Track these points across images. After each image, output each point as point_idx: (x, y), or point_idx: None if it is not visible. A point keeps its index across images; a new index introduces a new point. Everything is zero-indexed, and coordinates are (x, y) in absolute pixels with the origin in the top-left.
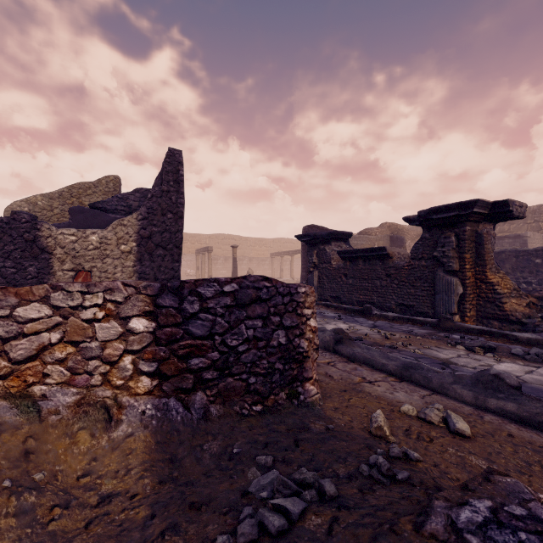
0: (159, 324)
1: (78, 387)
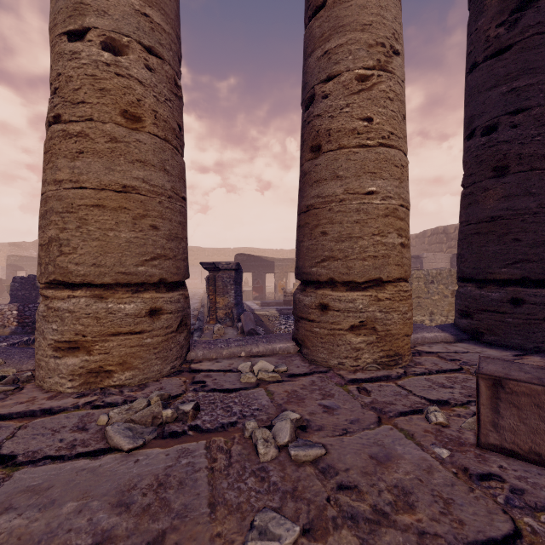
0: (19, 312)
1: (3, 322)
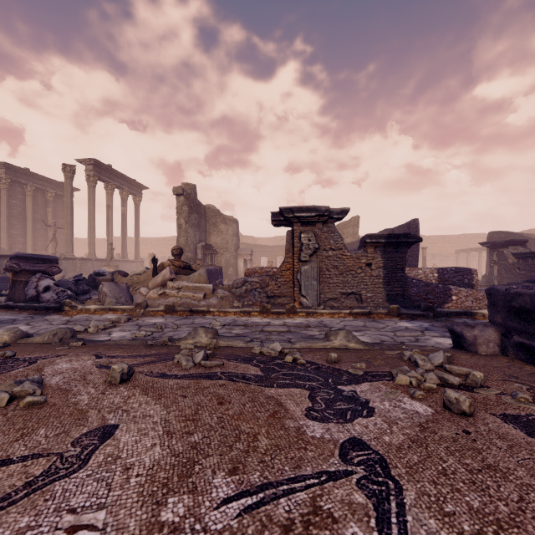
0: (439, 275)
1: None
